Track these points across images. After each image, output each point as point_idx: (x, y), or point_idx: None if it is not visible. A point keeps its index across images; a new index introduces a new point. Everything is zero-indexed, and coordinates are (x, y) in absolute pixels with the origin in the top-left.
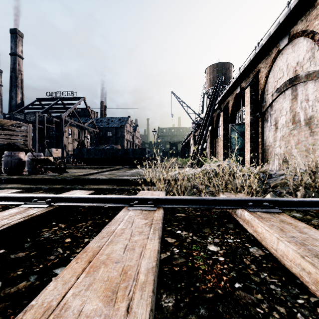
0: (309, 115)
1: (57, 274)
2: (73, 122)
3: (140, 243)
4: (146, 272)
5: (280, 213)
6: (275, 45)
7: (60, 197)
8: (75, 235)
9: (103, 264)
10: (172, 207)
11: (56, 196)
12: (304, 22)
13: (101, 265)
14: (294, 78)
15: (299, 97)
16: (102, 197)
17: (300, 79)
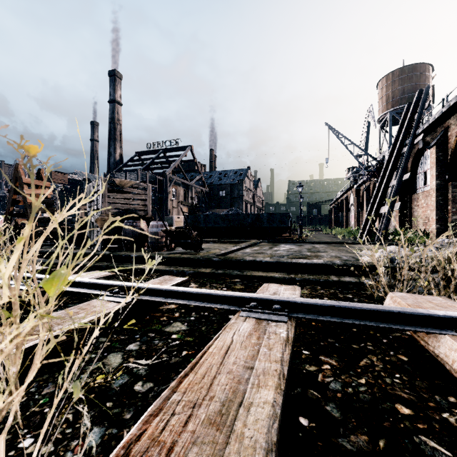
0: None
1: None
2: (178, 180)
3: None
4: None
5: None
6: None
7: (293, 302)
8: (397, 395)
9: None
10: None
11: (286, 300)
12: None
13: None
14: None
15: None
16: (380, 310)
17: None
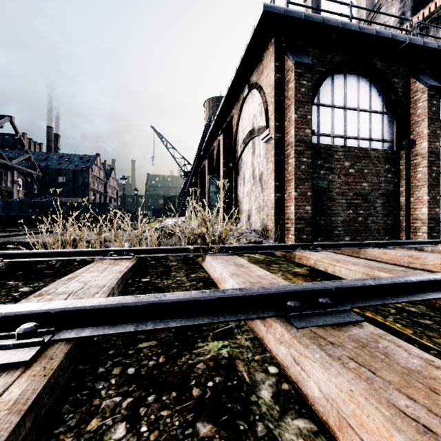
0: (261, 171)
1: None
2: None
3: None
4: None
5: (130, 259)
6: (241, 92)
7: None
8: None
9: None
10: (21, 260)
11: None
12: (256, 74)
13: None
14: (252, 130)
15: (256, 152)
16: None
17: (255, 133)
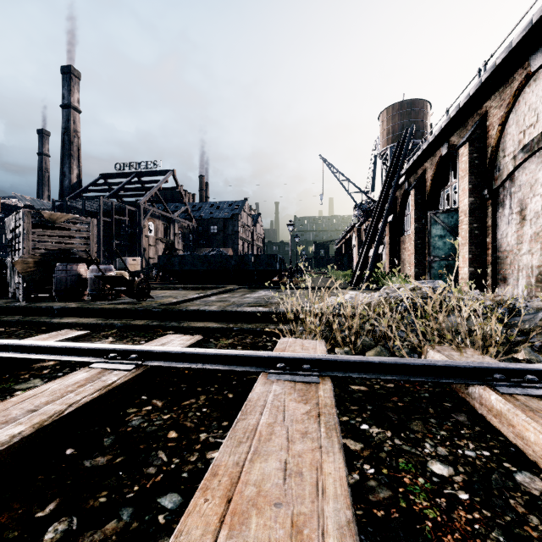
0: None
1: (165, 508)
2: (156, 212)
3: (310, 459)
4: (339, 535)
5: None
6: (520, 65)
7: (151, 352)
8: (182, 424)
9: (255, 508)
10: (347, 376)
11: (146, 350)
12: None
13: (251, 510)
14: None
15: None
16: (222, 354)
17: None
